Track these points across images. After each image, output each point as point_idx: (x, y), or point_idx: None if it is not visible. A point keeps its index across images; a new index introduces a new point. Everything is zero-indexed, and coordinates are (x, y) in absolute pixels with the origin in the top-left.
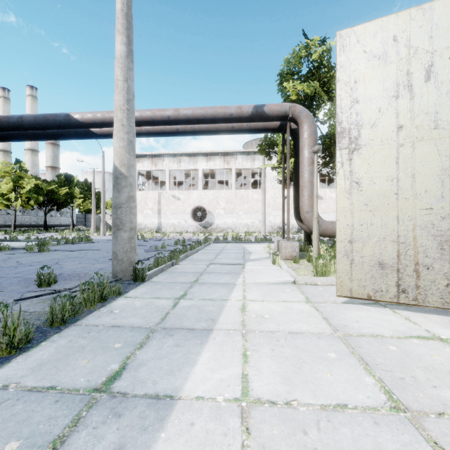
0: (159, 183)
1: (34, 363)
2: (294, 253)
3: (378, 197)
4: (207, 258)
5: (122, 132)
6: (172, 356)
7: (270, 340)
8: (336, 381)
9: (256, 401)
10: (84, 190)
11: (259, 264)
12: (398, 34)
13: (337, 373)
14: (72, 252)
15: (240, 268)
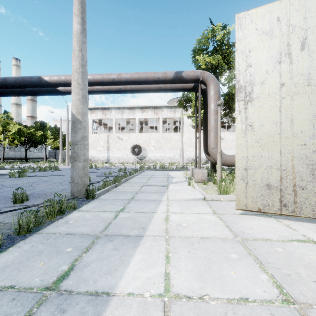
0: (108, 128)
1: (0, 265)
2: (204, 177)
3: (266, 136)
4: (141, 181)
5: (78, 89)
6: (111, 258)
7: (187, 244)
8: (238, 278)
9: (175, 296)
10: (54, 133)
11: (179, 185)
12: (281, 16)
13: (239, 271)
14: (43, 177)
15: (165, 189)
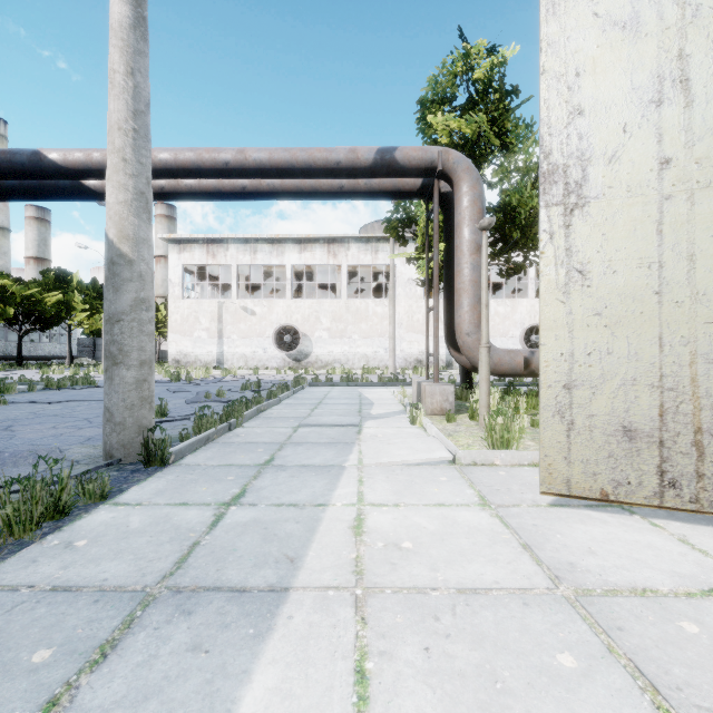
0: (222, 287)
1: None
2: (447, 404)
3: (622, 299)
4: (296, 414)
5: (123, 174)
6: (174, 688)
7: (419, 618)
8: None
9: None
10: (90, 298)
11: (388, 424)
12: None
13: None
14: (50, 406)
15: (354, 434)
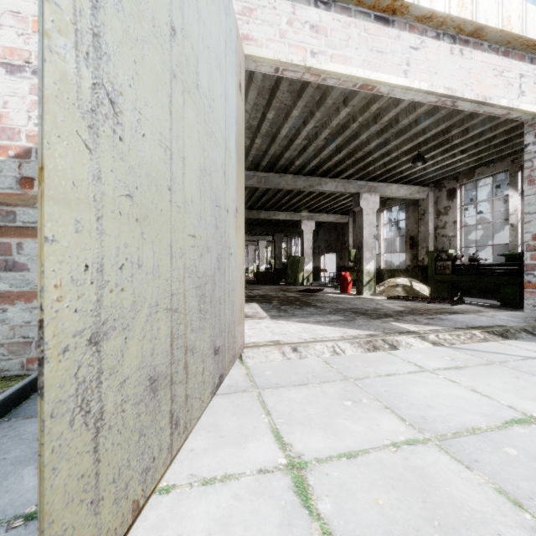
0: None
1: None
2: None
3: (150, 183)
4: None
5: None
6: None
7: None
8: None
9: None
10: None
11: None
12: None
13: None
14: None
15: None
